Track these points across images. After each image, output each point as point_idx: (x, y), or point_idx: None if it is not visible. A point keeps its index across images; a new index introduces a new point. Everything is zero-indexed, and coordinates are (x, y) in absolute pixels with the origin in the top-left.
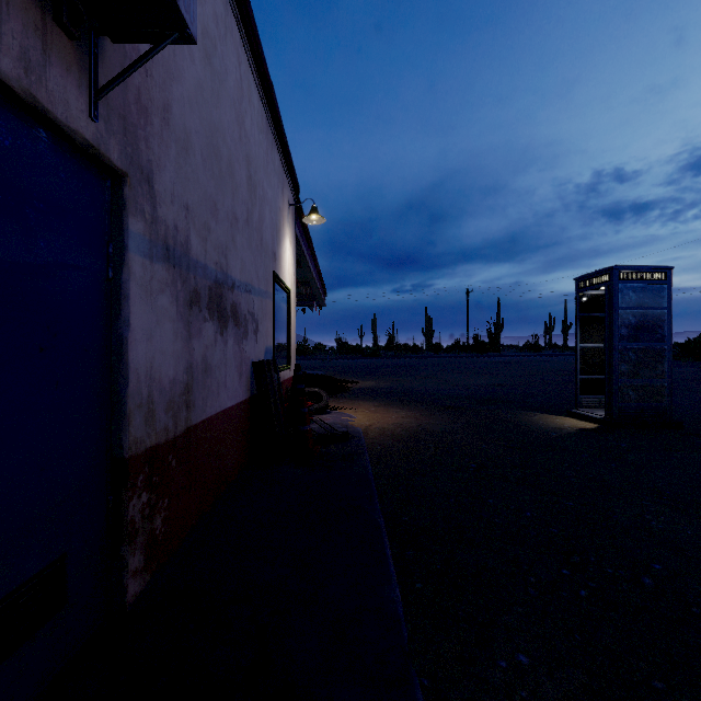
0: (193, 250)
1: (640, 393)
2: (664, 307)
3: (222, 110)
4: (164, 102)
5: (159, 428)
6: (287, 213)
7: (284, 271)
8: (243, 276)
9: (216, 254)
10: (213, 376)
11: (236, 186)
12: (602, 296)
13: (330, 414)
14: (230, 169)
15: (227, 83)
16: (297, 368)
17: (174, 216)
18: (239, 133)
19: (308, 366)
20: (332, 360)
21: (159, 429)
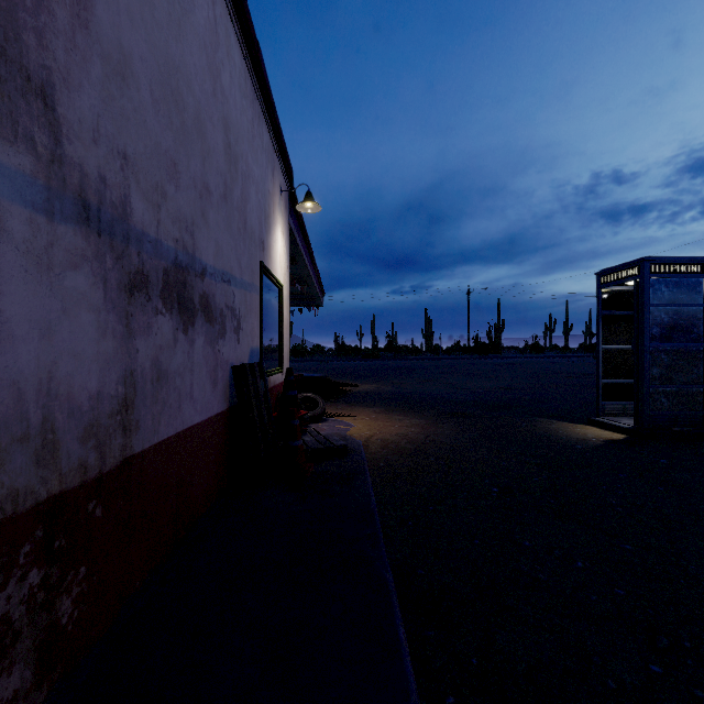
0: (135, 216)
1: (673, 400)
2: (700, 303)
3: (187, 47)
4: None
5: (67, 467)
6: (279, 199)
7: (274, 263)
8: (219, 262)
9: (176, 229)
10: (170, 385)
11: (207, 150)
12: (627, 292)
13: (326, 422)
14: (199, 126)
15: (194, 17)
16: (288, 372)
17: (99, 162)
18: (212, 86)
19: (305, 368)
20: (330, 362)
21: (67, 469)
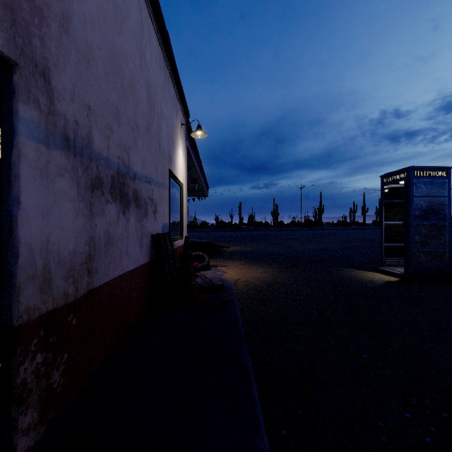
0: (95, 144)
1: (428, 256)
2: (445, 195)
3: (125, 39)
4: (63, 12)
5: (57, 294)
6: (180, 129)
7: (177, 170)
8: (144, 170)
9: (118, 150)
10: (115, 246)
11: (137, 101)
12: (400, 188)
13: (210, 270)
14: (132, 87)
15: (129, 20)
16: (186, 239)
17: (75, 112)
18: (140, 61)
19: (196, 236)
20: (212, 232)
21: (57, 295)
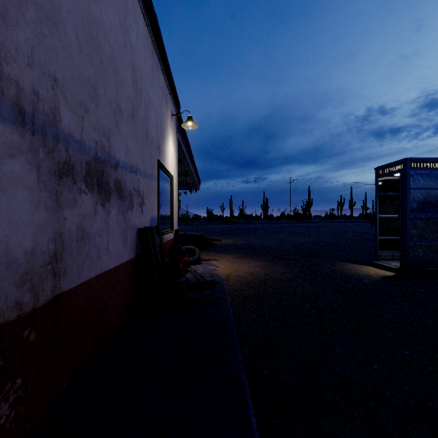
0: (64, 123)
1: (426, 250)
2: None
3: (104, 10)
4: None
5: (5, 306)
6: (170, 120)
7: (167, 161)
8: (128, 159)
9: (96, 134)
10: (91, 242)
11: (120, 82)
12: (394, 180)
13: (201, 264)
14: (113, 65)
15: None
16: (176, 232)
17: (33, 81)
18: (123, 39)
19: (188, 229)
20: (204, 225)
21: (5, 307)
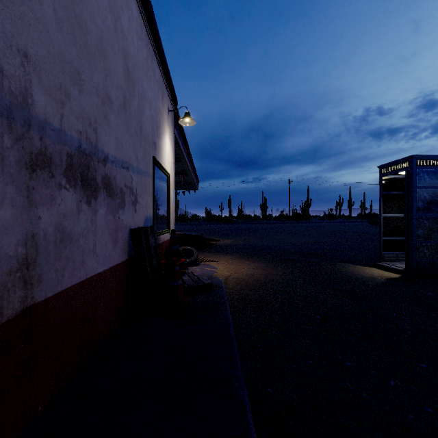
0: (37, 107)
1: (432, 251)
2: None
3: None
4: None
5: None
6: (167, 116)
7: (164, 158)
8: (119, 153)
9: (79, 123)
10: (74, 245)
11: (109, 69)
12: (399, 179)
13: (199, 266)
14: (101, 49)
15: None
16: (173, 233)
17: None
18: (113, 23)
19: (186, 229)
20: (202, 225)
21: None
